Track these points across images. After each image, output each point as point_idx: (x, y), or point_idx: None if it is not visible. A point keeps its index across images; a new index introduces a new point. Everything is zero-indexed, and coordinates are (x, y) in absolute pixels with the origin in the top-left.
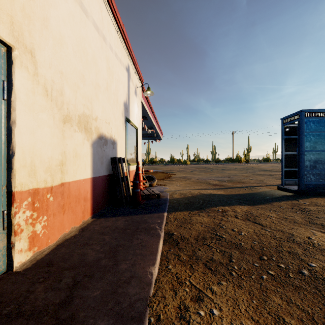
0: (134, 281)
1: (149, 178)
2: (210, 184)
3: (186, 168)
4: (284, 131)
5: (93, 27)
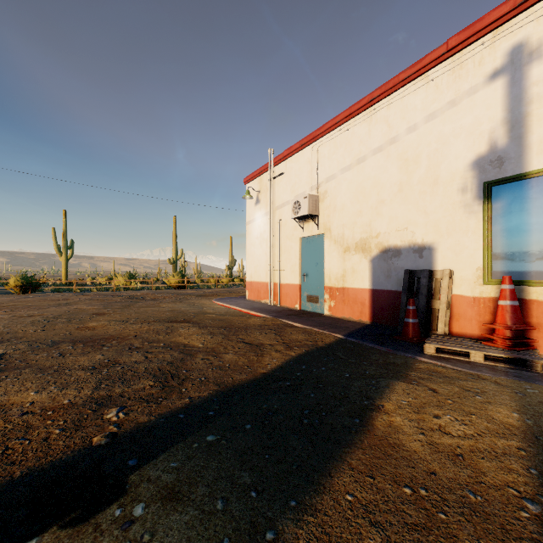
0: (286, 318)
1: None
2: None
3: None
4: None
5: (373, 156)
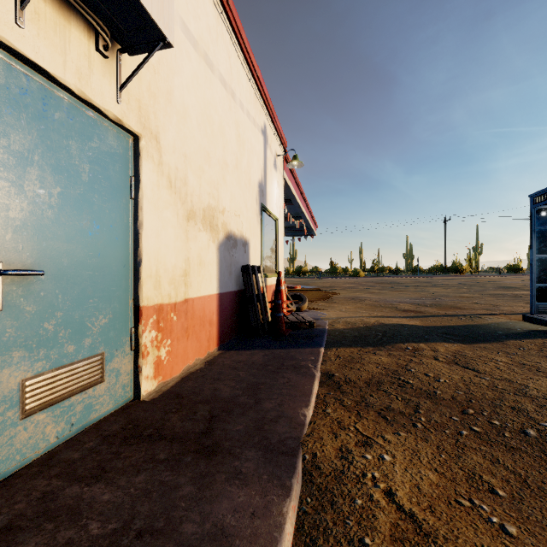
0: (283, 421)
1: (296, 298)
2: (398, 309)
3: (357, 284)
4: (535, 218)
5: (220, 83)
